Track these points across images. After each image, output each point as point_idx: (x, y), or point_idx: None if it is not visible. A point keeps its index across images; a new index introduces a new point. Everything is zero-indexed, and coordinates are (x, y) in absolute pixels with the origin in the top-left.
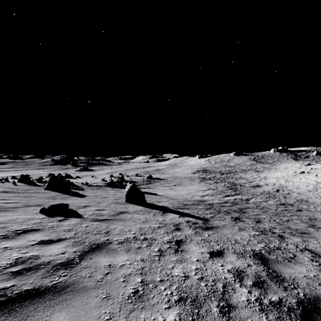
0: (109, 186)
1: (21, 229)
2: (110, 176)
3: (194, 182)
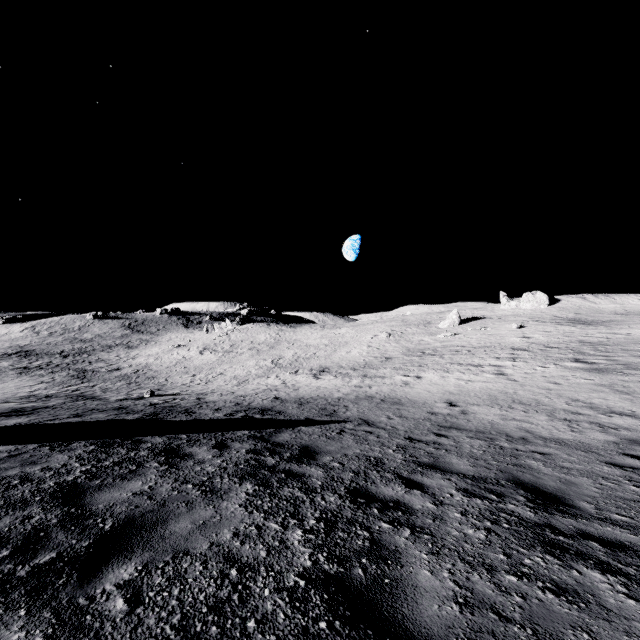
0: None
1: None
2: None
3: (6, 377)
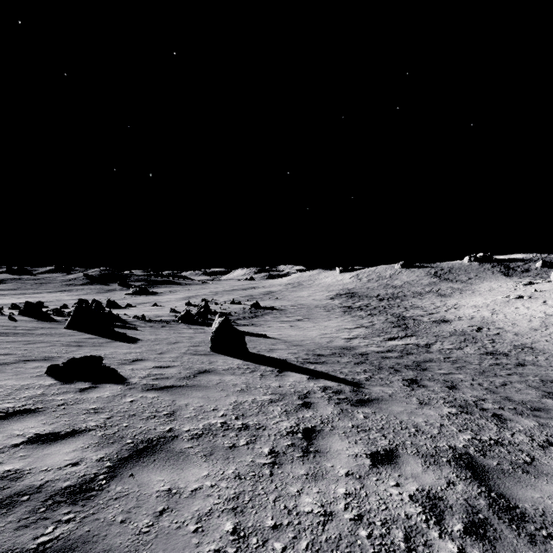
0: (182, 321)
1: (1, 411)
2: (186, 304)
3: (333, 314)
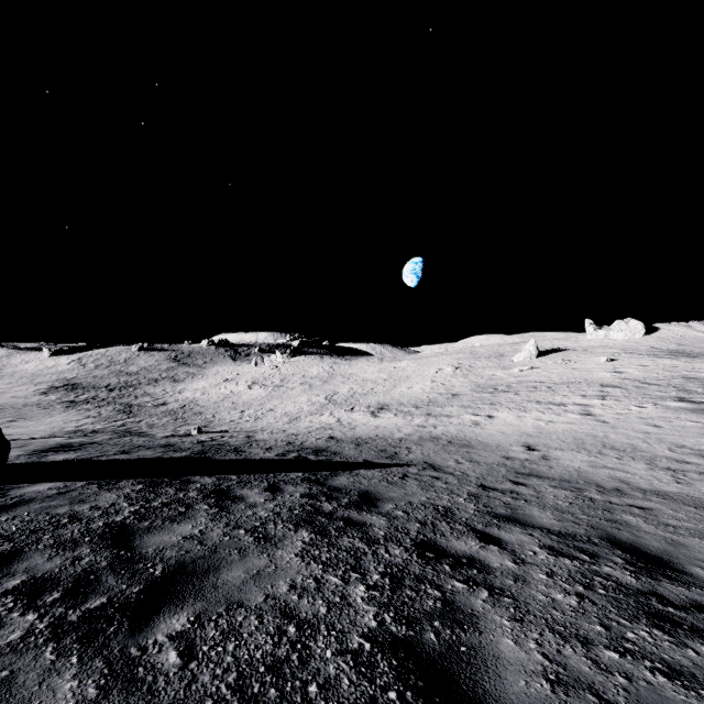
0: None
1: None
2: None
3: (54, 411)
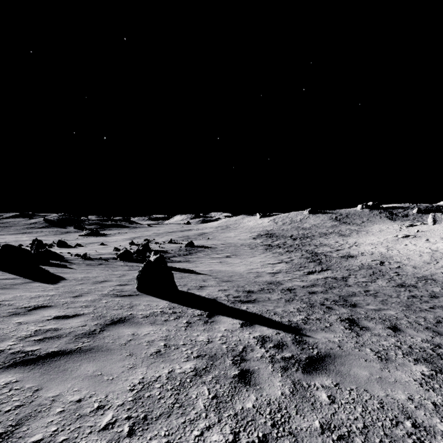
0: (121, 259)
1: None
2: (130, 244)
3: (256, 251)
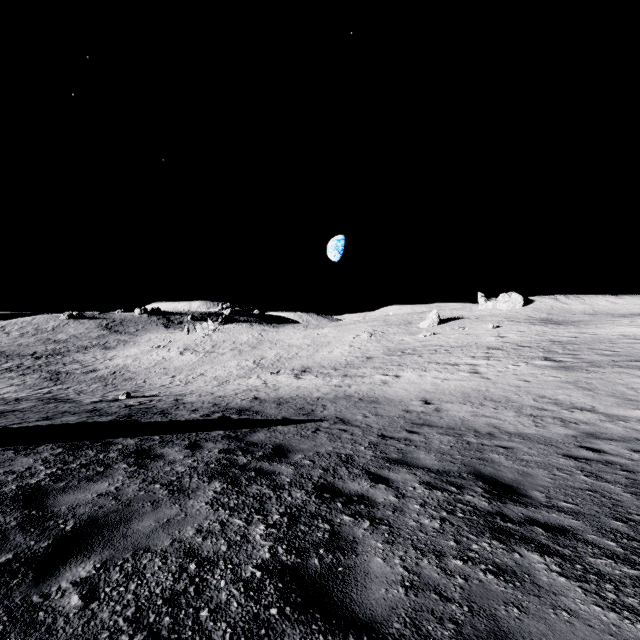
0: None
1: None
2: None
3: None
